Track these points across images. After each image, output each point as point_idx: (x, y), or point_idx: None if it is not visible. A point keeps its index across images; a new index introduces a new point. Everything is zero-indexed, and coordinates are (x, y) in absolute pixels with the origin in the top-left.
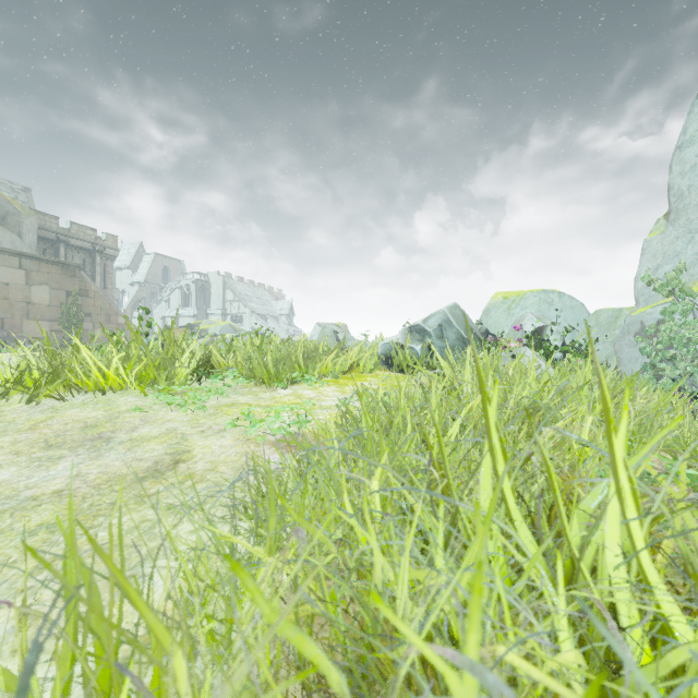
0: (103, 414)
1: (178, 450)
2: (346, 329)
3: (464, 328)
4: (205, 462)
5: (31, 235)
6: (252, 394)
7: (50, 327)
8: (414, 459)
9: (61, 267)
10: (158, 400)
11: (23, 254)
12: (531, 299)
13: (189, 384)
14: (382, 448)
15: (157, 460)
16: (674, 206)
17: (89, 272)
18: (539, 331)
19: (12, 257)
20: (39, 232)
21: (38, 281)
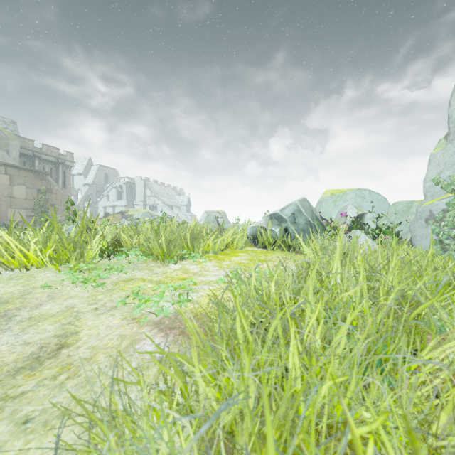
0: (19, 290)
1: (66, 332)
2: (224, 215)
3: (310, 216)
4: (86, 348)
5: (15, 152)
6: (148, 269)
7: (26, 213)
8: (300, 386)
9: (34, 173)
10: (66, 278)
11: (7, 164)
12: (350, 194)
13: (101, 260)
14: (269, 430)
15: (43, 345)
16: (452, 130)
17: (55, 176)
18: (360, 217)
19: (0, 167)
20: (21, 150)
21: (18, 183)
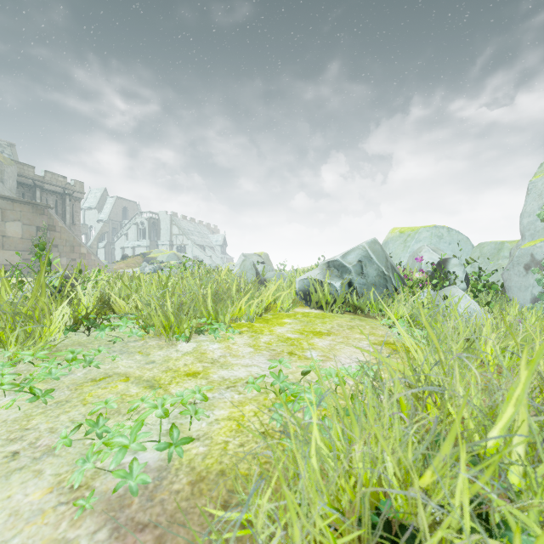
0: None
1: None
2: (267, 258)
3: (384, 264)
4: None
5: (11, 180)
6: (142, 353)
7: (22, 256)
8: None
9: (32, 207)
10: None
11: None
12: (424, 233)
13: (75, 334)
14: None
15: None
16: None
17: (61, 211)
18: (442, 263)
19: None
20: (19, 179)
21: (12, 218)
